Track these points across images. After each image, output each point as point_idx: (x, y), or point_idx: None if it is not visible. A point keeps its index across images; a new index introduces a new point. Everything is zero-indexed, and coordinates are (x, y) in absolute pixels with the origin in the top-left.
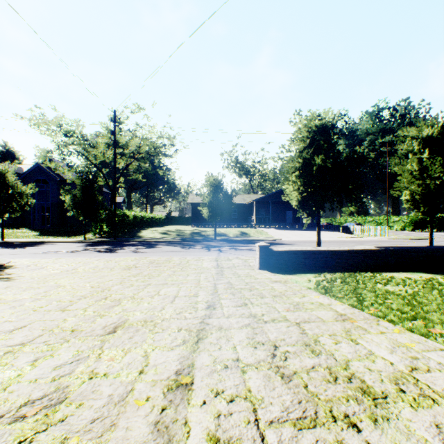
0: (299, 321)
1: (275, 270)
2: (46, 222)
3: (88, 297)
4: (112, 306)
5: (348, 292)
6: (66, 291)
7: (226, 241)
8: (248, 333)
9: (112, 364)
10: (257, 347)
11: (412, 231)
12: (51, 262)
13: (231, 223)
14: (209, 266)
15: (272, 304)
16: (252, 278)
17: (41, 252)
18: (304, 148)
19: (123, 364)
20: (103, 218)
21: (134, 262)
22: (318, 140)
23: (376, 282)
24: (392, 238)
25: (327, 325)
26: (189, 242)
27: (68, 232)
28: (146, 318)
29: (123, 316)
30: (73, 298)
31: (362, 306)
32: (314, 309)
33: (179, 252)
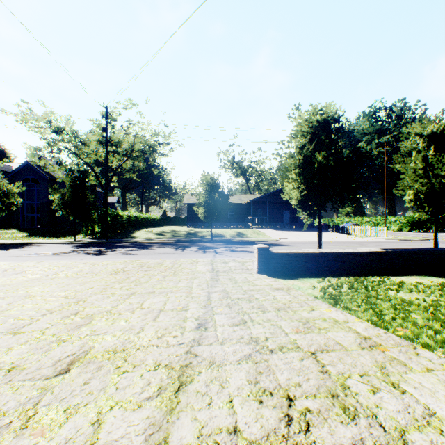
0: (314, 350)
1: (274, 274)
2: (35, 222)
3: (55, 312)
4: (79, 325)
5: (360, 302)
6: (33, 303)
7: (222, 242)
8: (248, 372)
9: (38, 444)
10: (262, 400)
11: (409, 231)
12: (32, 266)
13: (227, 224)
14: (204, 269)
15: (277, 321)
16: (251, 285)
17: (24, 255)
18: (304, 145)
19: (55, 444)
20: (94, 219)
21: (122, 266)
22: (319, 136)
23: (387, 288)
24: (391, 238)
25: (352, 356)
26: (184, 243)
27: (58, 232)
28: (117, 345)
29: (88, 341)
30: (37, 314)
31: (384, 323)
32: (329, 330)
33: (172, 254)
